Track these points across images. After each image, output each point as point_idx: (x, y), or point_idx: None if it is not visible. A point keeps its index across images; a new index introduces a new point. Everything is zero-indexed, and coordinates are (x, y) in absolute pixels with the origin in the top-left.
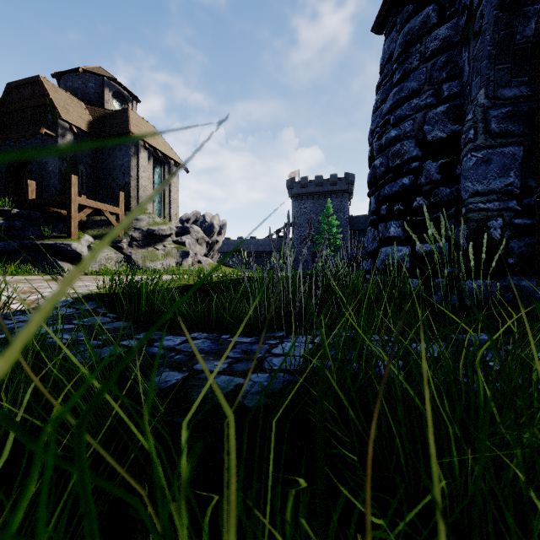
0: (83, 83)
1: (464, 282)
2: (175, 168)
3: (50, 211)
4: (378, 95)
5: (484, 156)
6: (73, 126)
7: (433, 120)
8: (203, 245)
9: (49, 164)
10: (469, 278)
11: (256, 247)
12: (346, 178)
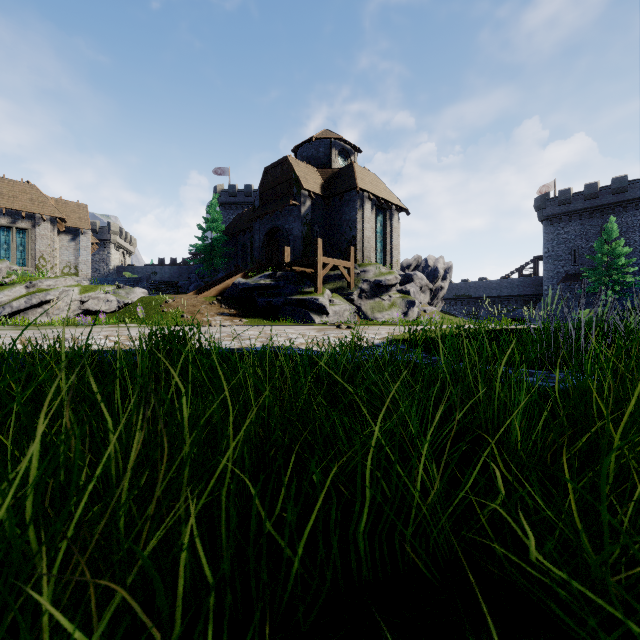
0: (315, 149)
1: None
2: (396, 212)
3: (298, 270)
4: None
5: None
6: (311, 192)
7: None
8: (426, 293)
9: (294, 229)
10: None
11: (487, 291)
12: None
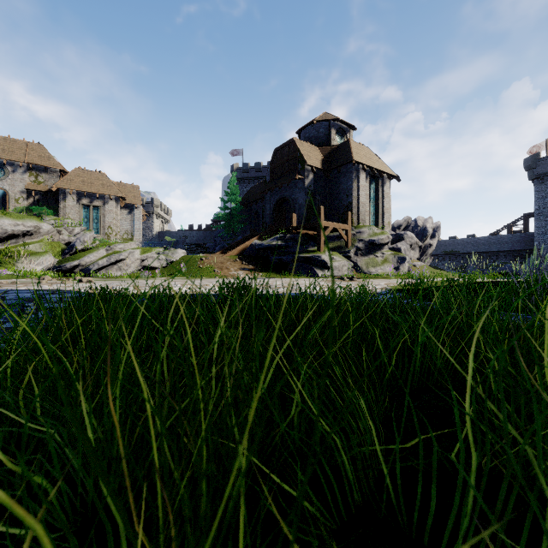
0: (316, 131)
1: None
2: (388, 180)
3: (303, 233)
4: None
5: None
6: (313, 167)
7: None
8: (416, 250)
9: (299, 199)
10: None
11: (475, 247)
12: None
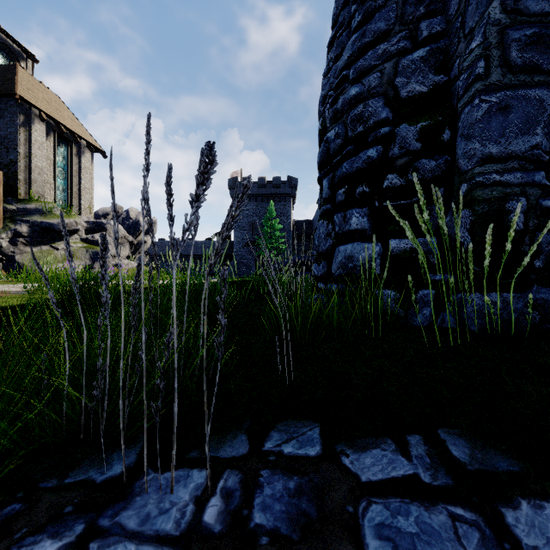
0: None
1: (465, 295)
2: (88, 150)
3: None
4: (330, 53)
5: (501, 101)
6: None
7: (408, 69)
8: (126, 246)
9: None
10: (477, 289)
11: (194, 250)
12: (289, 182)
